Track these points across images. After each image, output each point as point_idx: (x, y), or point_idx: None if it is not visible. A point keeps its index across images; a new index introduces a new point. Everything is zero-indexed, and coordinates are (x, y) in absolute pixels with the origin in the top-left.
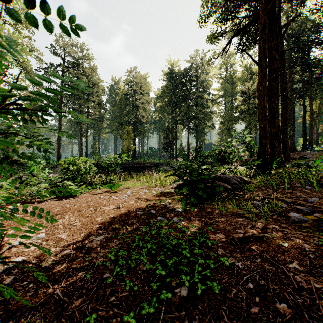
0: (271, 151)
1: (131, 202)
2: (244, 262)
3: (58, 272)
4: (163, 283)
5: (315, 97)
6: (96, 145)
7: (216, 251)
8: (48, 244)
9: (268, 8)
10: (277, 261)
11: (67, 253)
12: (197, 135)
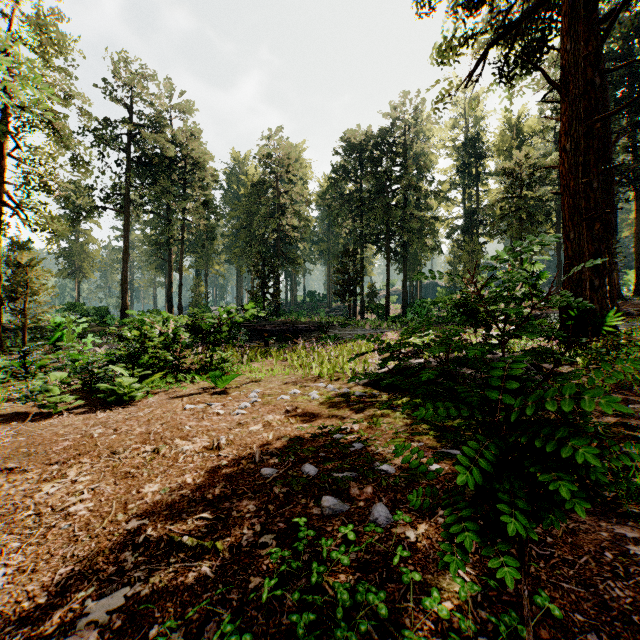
0: None
1: (254, 427)
2: None
3: None
4: None
5: None
6: (201, 288)
7: None
8: None
9: None
10: None
11: None
12: (405, 265)
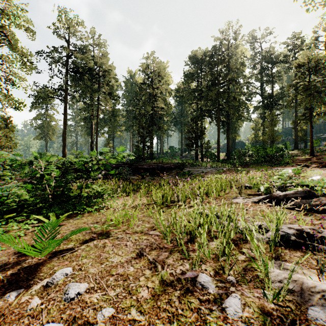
0: None
1: None
2: None
3: None
4: None
5: None
6: (110, 144)
7: None
8: None
9: None
10: None
11: None
12: (228, 129)
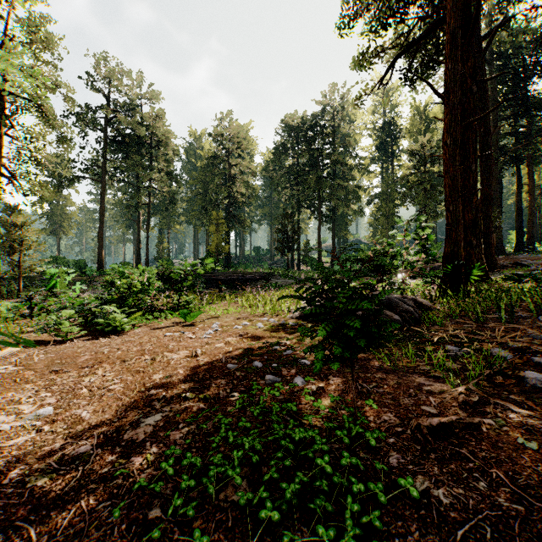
0: (465, 253)
1: (219, 344)
2: (449, 487)
3: (58, 500)
4: (275, 538)
5: (537, 160)
6: (164, 244)
7: (386, 457)
8: (54, 431)
9: (461, 1)
10: (524, 488)
11: (84, 452)
12: (334, 225)
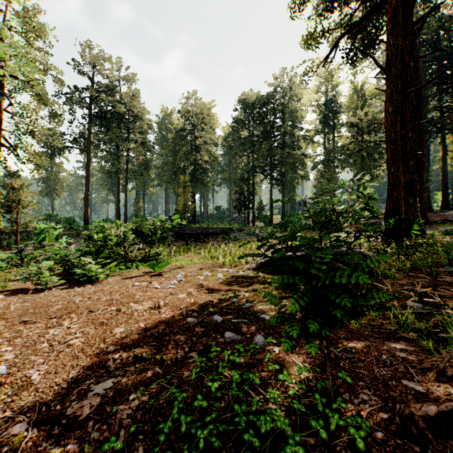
0: None
1: (181, 295)
2: None
3: None
4: None
5: None
6: (140, 203)
7: None
8: None
9: None
10: None
11: (17, 434)
12: (283, 188)
